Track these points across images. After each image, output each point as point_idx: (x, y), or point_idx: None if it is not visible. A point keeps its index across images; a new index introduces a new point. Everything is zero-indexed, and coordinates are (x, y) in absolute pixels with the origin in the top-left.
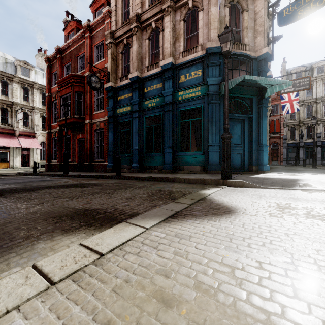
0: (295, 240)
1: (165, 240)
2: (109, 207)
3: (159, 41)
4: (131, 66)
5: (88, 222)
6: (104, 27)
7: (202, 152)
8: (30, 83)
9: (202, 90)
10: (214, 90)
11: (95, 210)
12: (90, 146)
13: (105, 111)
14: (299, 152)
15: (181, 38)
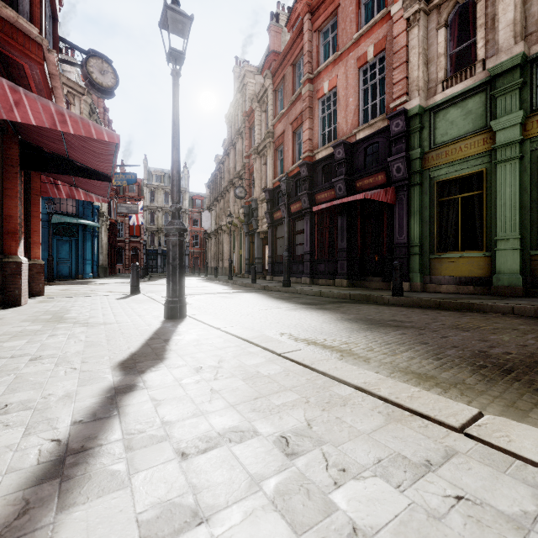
0: (57, 288)
1: None
2: None
3: None
4: None
5: None
6: None
7: None
8: None
9: None
10: (44, 218)
11: None
12: None
13: None
14: (158, 260)
15: None
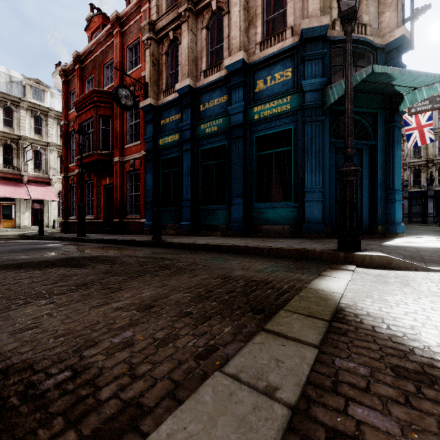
0: None
1: None
2: (67, 356)
3: (223, 30)
4: (180, 72)
5: None
6: (141, 17)
7: (293, 202)
8: (44, 110)
9: (294, 101)
10: (314, 100)
11: (4, 377)
12: (120, 195)
13: (142, 143)
14: (428, 205)
15: (257, 21)
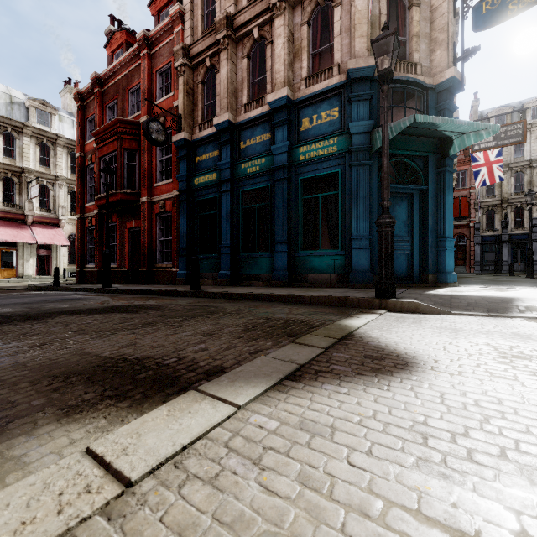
0: None
1: (278, 439)
2: (169, 354)
3: (266, 61)
4: (218, 104)
5: (120, 388)
6: (173, 39)
7: (340, 250)
8: (52, 137)
9: (341, 142)
10: (361, 143)
11: (139, 360)
12: (148, 241)
13: (174, 181)
14: (502, 251)
15: (303, 54)
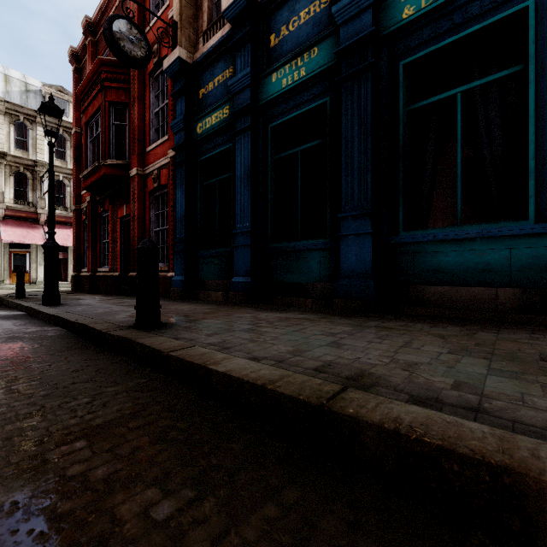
0: None
1: None
2: None
3: None
4: None
5: None
6: None
7: (533, 220)
8: (68, 126)
9: None
10: None
11: None
12: (140, 232)
13: (170, 138)
14: None
15: None
